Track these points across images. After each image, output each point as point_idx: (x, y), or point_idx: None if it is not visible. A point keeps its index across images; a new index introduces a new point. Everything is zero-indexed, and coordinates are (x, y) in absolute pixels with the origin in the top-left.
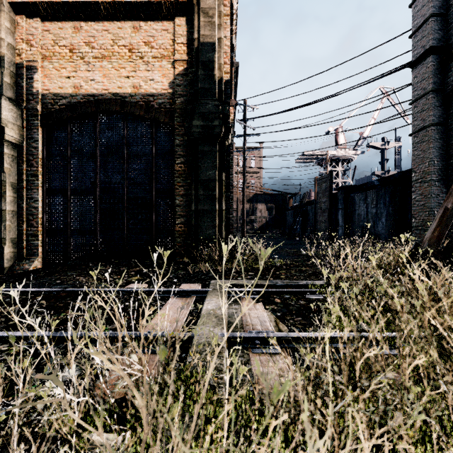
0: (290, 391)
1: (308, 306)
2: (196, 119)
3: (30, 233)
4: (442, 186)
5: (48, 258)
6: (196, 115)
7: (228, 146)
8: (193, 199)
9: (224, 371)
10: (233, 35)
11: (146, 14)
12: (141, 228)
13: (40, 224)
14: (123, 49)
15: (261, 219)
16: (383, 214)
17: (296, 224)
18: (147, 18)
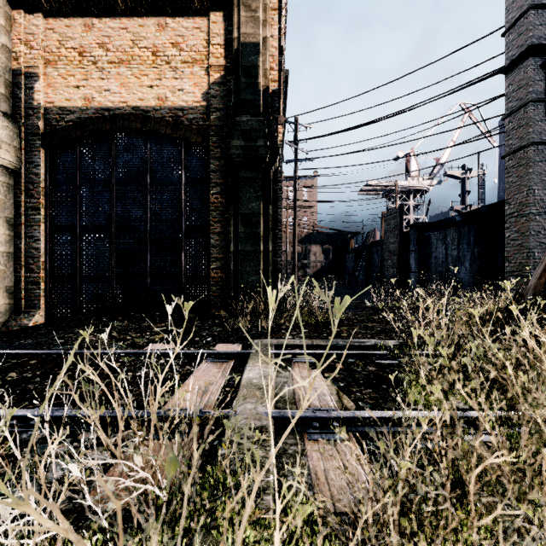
0: (368, 507)
1: (380, 374)
2: (235, 139)
3: (29, 280)
4: (544, 221)
5: (52, 311)
6: (235, 133)
7: (275, 172)
8: (232, 238)
9: (271, 472)
10: (281, 35)
11: (174, 8)
12: (167, 275)
13: (42, 269)
14: (145, 51)
15: (315, 263)
16: (467, 257)
17: (359, 270)
18: (175, 14)
